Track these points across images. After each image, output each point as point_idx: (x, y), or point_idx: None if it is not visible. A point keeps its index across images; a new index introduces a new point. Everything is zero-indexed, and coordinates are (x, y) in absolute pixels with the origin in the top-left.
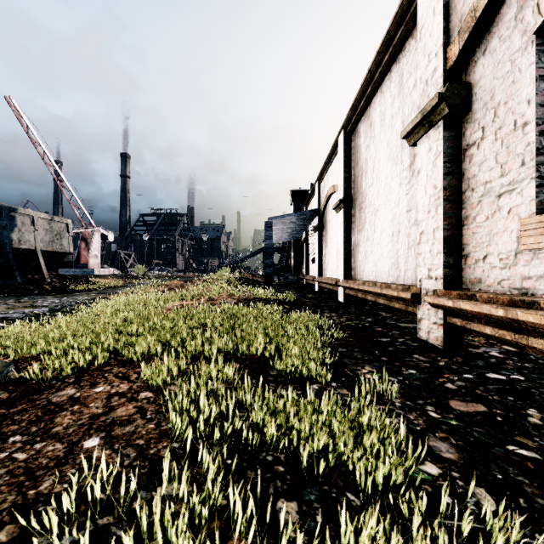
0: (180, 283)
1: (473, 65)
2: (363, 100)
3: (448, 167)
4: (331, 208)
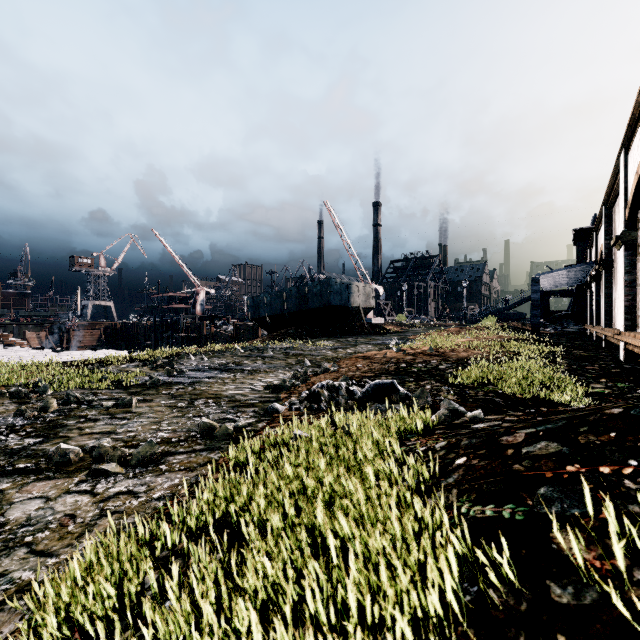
0: (456, 329)
1: (638, 220)
2: (612, 194)
3: (626, 270)
4: None
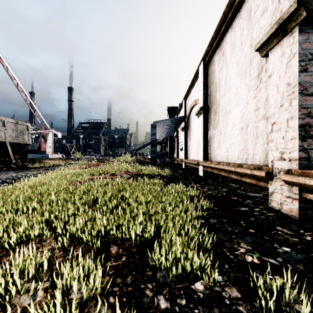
0: (96, 163)
1: None
2: (218, 37)
3: (302, 66)
4: (193, 115)
